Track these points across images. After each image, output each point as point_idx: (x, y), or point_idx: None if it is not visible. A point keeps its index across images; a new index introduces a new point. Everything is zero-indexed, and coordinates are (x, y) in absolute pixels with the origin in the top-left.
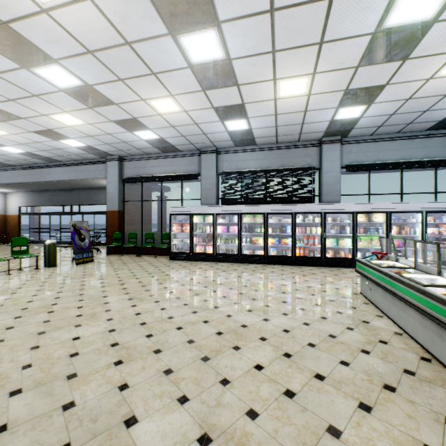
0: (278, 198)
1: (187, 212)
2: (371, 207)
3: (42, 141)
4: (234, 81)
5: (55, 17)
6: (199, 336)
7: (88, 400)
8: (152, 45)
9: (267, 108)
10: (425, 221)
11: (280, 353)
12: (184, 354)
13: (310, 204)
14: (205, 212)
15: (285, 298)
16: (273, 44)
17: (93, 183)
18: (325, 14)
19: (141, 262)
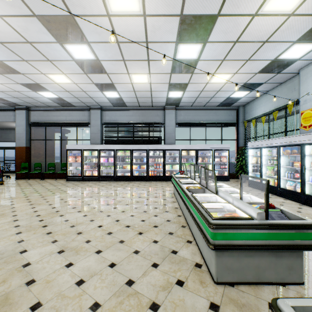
0: (140, 141)
1: (79, 149)
2: (188, 147)
3: None
4: (104, 71)
5: None
6: (73, 218)
7: None
8: (47, 46)
9: (128, 87)
10: (214, 155)
11: (114, 220)
12: (61, 225)
13: (157, 145)
14: (92, 148)
15: (132, 197)
16: (123, 57)
17: (3, 125)
18: (146, 48)
19: (43, 183)
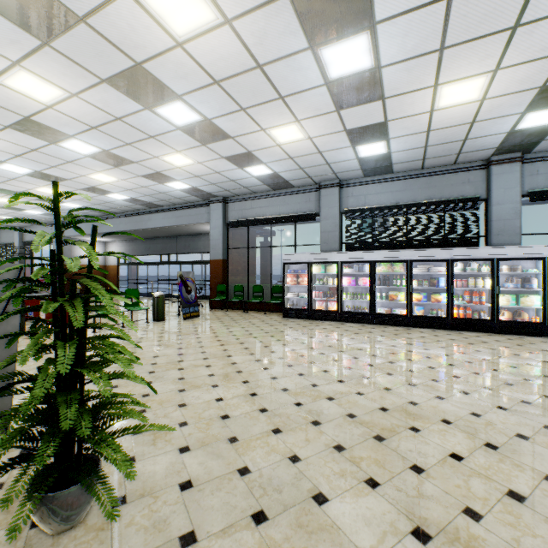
0: (424, 241)
1: (304, 261)
2: None
3: (148, 185)
4: (379, 94)
5: (188, 49)
6: (359, 411)
7: (261, 468)
8: (287, 64)
9: (417, 124)
10: None
11: (479, 442)
12: (349, 429)
13: (475, 248)
14: (327, 260)
15: (455, 372)
16: (443, 39)
17: (192, 229)
18: None
19: (251, 319)
